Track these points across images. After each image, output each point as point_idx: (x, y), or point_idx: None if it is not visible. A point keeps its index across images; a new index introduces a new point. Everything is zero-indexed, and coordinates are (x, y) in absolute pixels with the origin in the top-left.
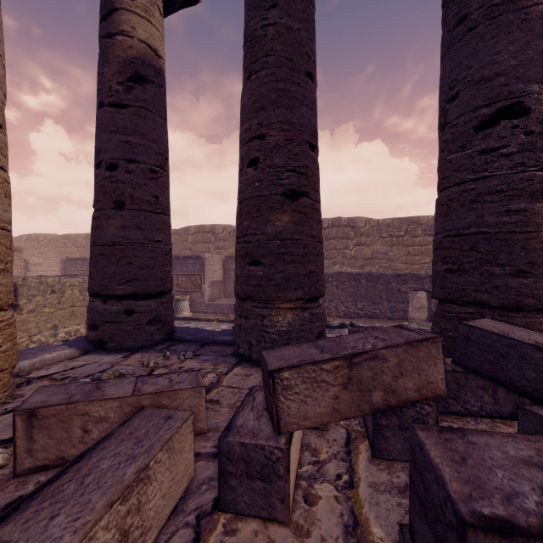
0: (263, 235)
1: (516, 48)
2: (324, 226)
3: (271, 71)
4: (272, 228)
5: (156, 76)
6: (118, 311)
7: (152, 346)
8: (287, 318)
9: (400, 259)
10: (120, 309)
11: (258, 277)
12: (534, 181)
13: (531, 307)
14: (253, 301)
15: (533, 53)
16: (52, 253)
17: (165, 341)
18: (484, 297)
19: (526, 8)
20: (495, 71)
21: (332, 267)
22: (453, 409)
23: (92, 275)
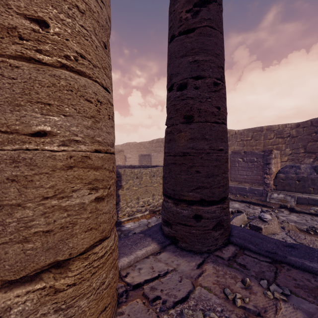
0: None
1: None
2: None
3: None
4: None
5: None
6: (188, 215)
7: (216, 251)
8: None
9: None
10: (189, 213)
11: None
12: None
13: None
14: None
15: None
16: (135, 151)
17: (226, 244)
18: None
19: None
20: None
21: None
22: None
23: (166, 180)
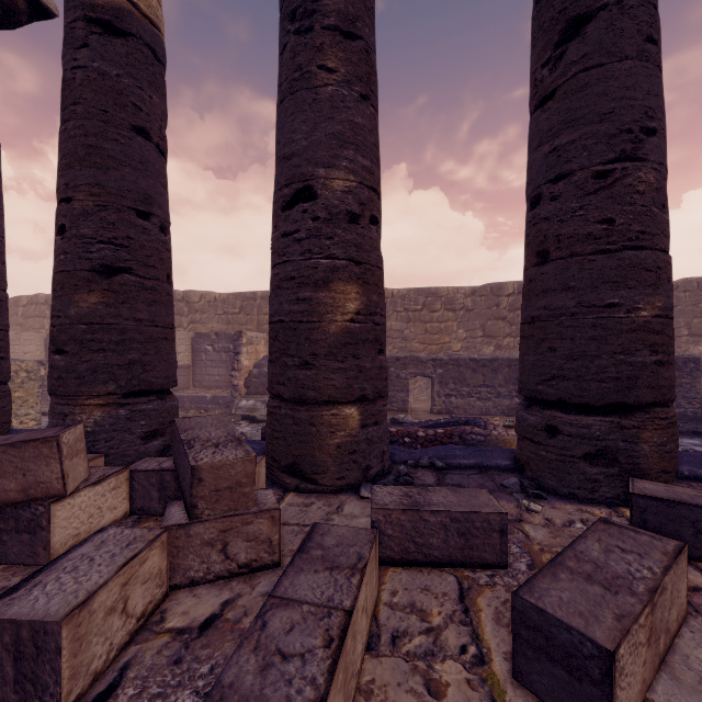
0: (66, 318)
1: (307, 129)
2: None
3: (80, 123)
4: (76, 310)
5: None
6: None
7: None
8: (94, 417)
9: (417, 338)
10: None
11: (60, 368)
12: (318, 270)
13: (312, 400)
14: (57, 397)
15: (321, 136)
16: None
17: None
18: (281, 390)
19: (316, 88)
20: (292, 150)
21: None
22: None
23: None
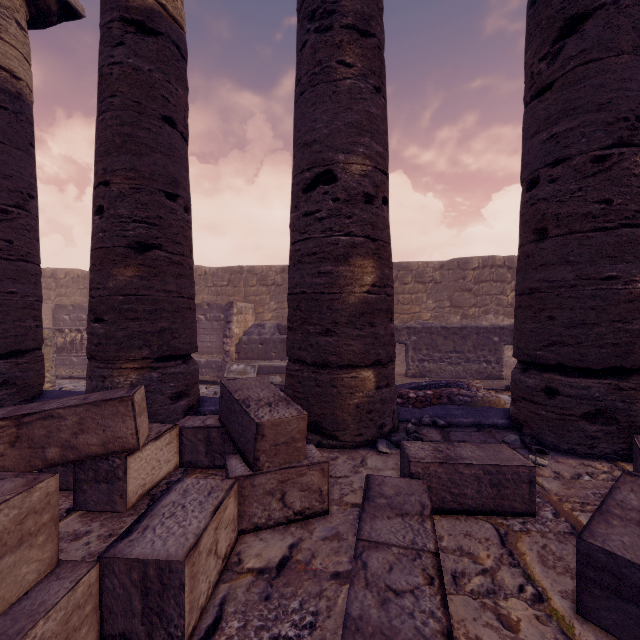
0: (105, 290)
1: (328, 118)
2: None
3: (117, 114)
4: (114, 283)
5: (11, 102)
6: None
7: None
8: (130, 379)
9: None
10: None
11: (99, 335)
12: (338, 246)
13: (334, 364)
14: (96, 361)
15: (341, 125)
16: None
17: None
18: (303, 355)
19: (336, 81)
20: (313, 138)
21: None
22: (219, 463)
23: None
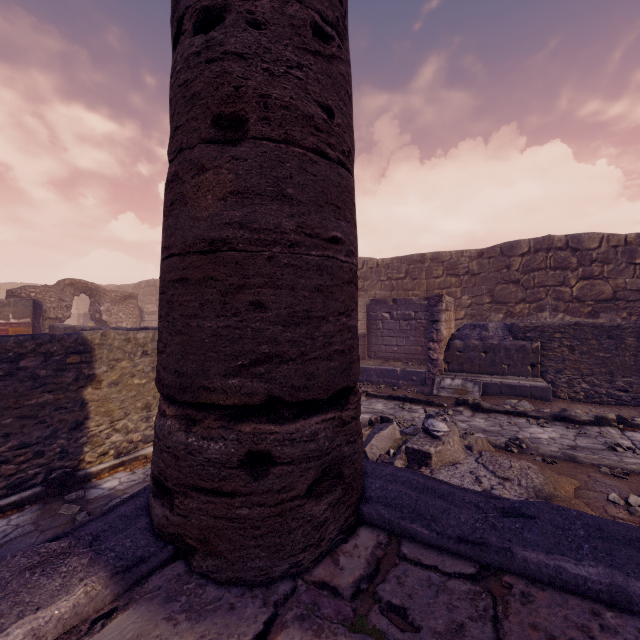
0: None
1: None
2: (521, 250)
3: None
4: None
5: None
6: (224, 459)
7: (319, 562)
8: None
9: None
10: (229, 451)
11: None
12: None
13: None
14: None
15: None
16: None
17: (350, 531)
18: None
19: None
20: None
21: (536, 315)
22: None
23: (159, 340)
